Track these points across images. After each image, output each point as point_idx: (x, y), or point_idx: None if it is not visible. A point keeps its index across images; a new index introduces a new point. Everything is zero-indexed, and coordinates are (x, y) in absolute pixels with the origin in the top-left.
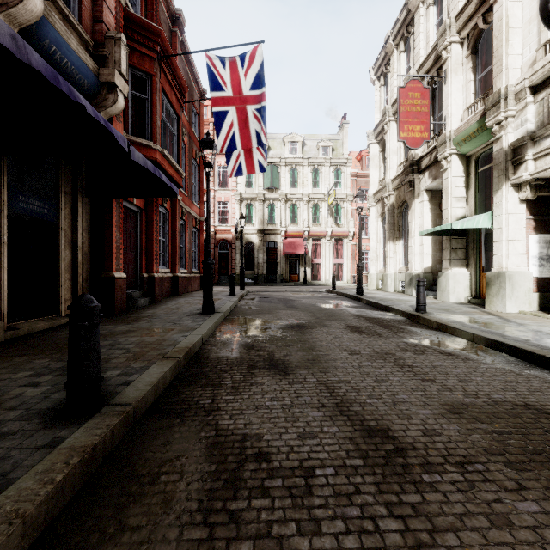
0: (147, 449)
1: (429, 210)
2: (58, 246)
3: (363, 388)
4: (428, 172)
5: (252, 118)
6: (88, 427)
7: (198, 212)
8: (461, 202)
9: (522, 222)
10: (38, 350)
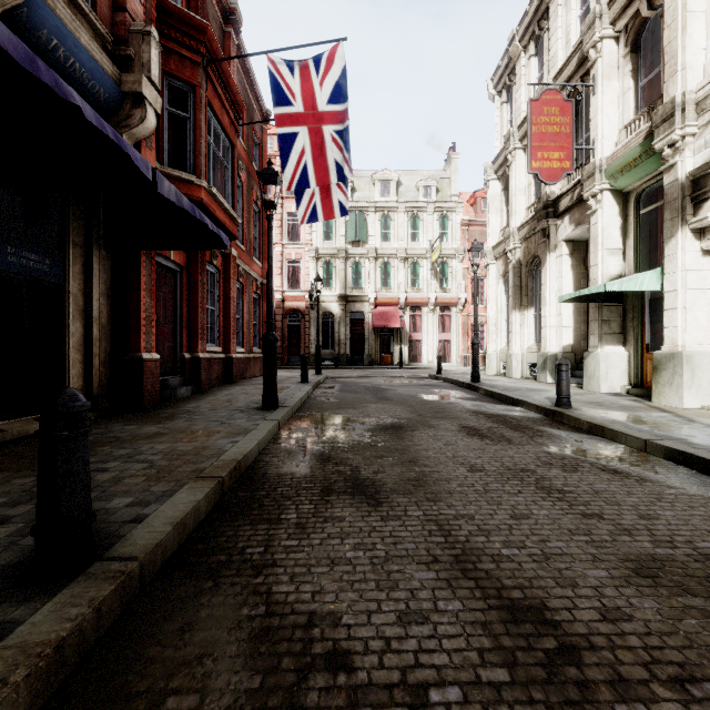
0: (153, 640)
1: (570, 267)
2: (64, 316)
3: (494, 529)
4: (569, 216)
5: (330, 143)
6: (59, 603)
7: (261, 273)
8: (615, 256)
9: (706, 281)
10: (24, 462)
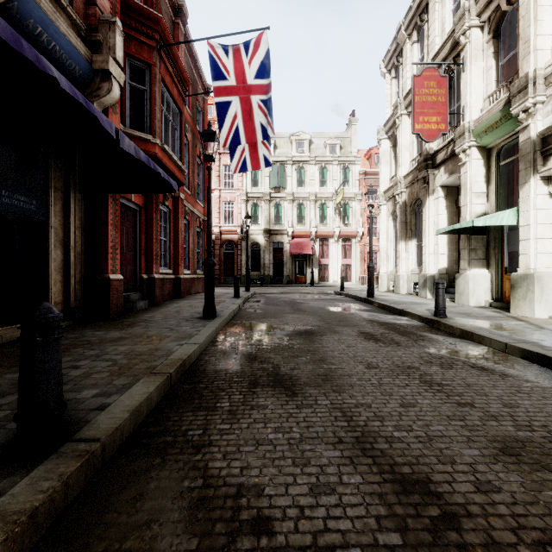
0: (111, 508)
1: (444, 207)
2: (47, 245)
3: (387, 415)
4: (444, 167)
5: (256, 109)
6: (34, 477)
7: (203, 212)
8: (481, 198)
9: None
10: (14, 361)
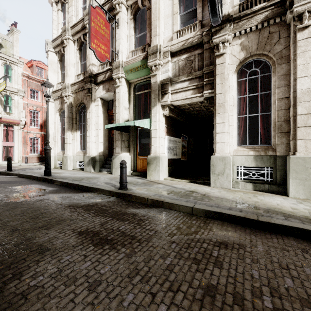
0: None
1: (102, 112)
2: None
3: None
4: (103, 85)
5: None
6: None
7: None
8: (126, 110)
9: (164, 127)
10: None
